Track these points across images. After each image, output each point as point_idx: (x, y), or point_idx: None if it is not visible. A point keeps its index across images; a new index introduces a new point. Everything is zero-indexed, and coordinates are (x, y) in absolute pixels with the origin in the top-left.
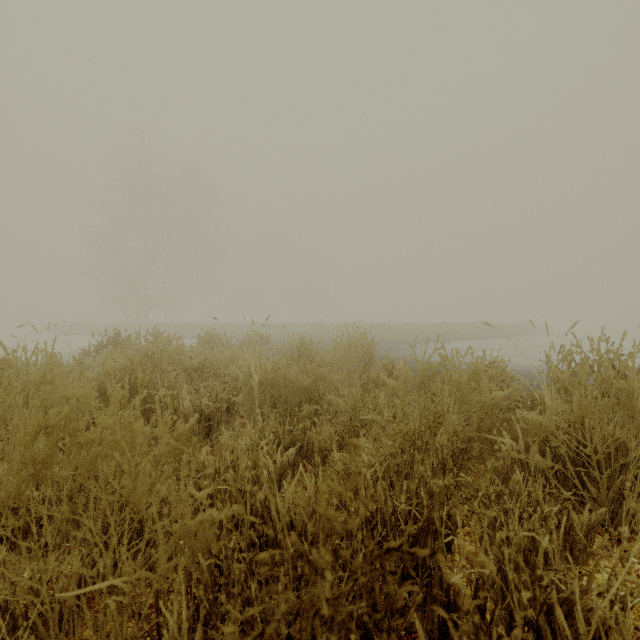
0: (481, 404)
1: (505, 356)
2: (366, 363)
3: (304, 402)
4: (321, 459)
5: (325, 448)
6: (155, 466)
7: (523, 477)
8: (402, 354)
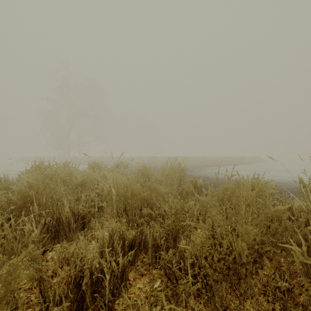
0: (267, 215)
1: (251, 174)
2: (180, 180)
3: (144, 206)
4: (153, 251)
5: (156, 243)
6: (43, 253)
7: (309, 277)
8: (197, 173)
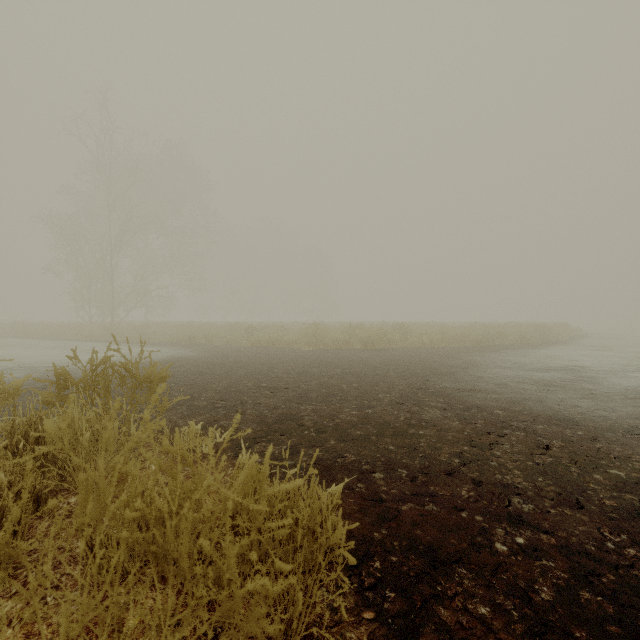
0: None
1: None
2: None
3: None
4: None
5: None
6: None
7: None
8: (476, 385)
